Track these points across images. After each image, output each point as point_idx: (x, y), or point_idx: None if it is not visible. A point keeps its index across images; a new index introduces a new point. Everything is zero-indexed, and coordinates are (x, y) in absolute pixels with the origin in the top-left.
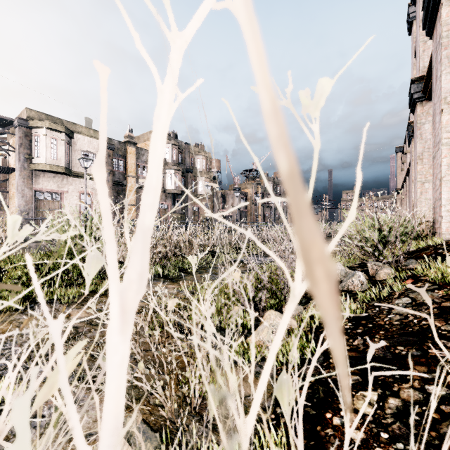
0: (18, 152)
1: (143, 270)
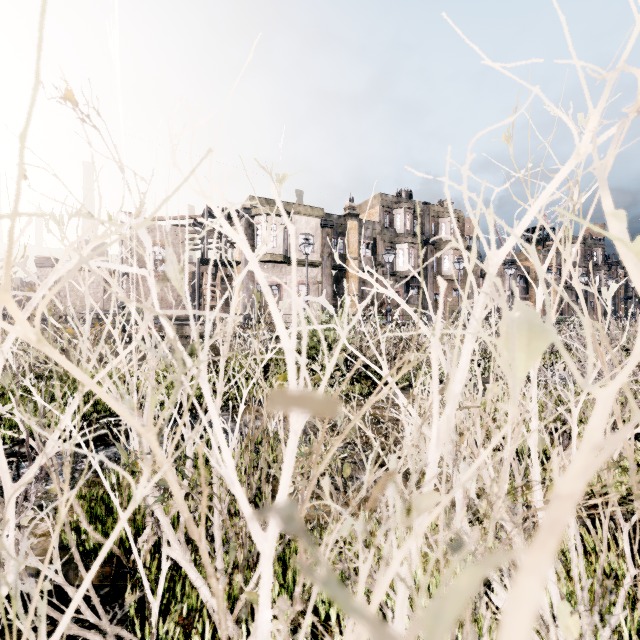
0: None
1: None
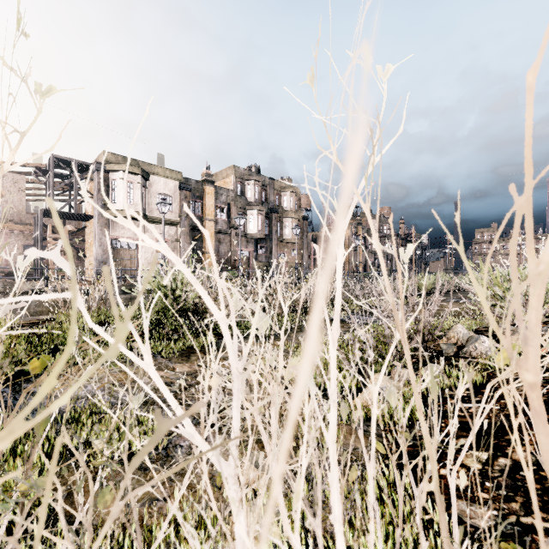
0: (96, 198)
1: (338, 326)
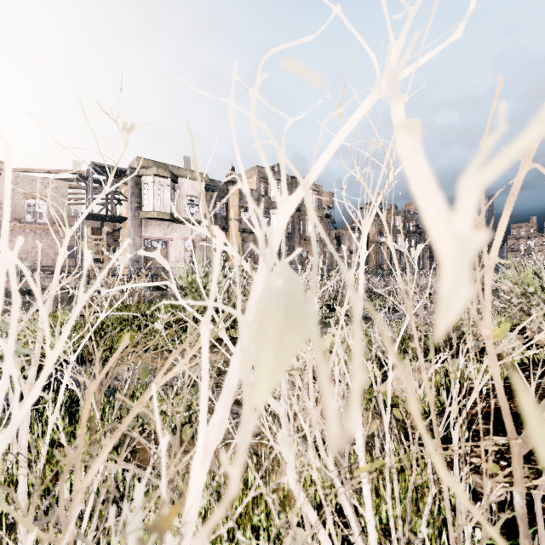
0: (130, 201)
1: (361, 309)
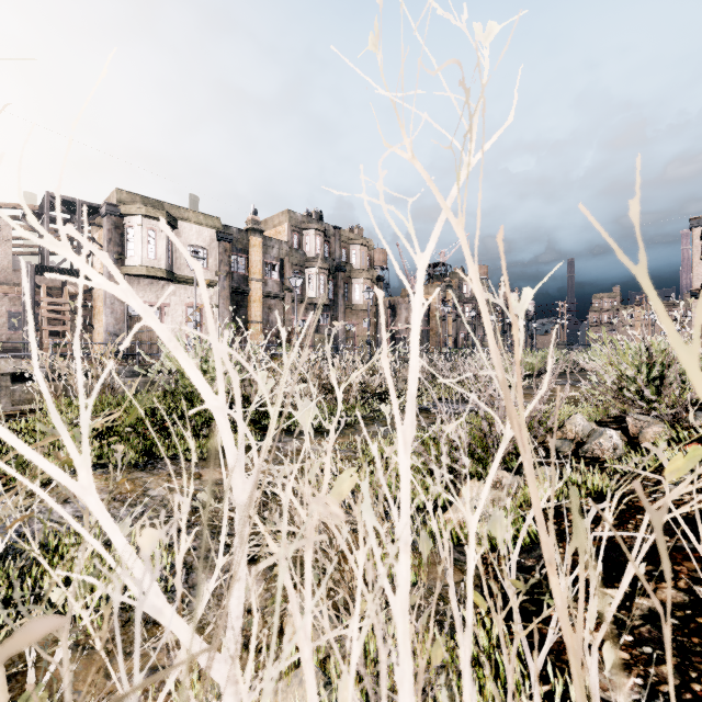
0: (106, 251)
1: (413, 420)
